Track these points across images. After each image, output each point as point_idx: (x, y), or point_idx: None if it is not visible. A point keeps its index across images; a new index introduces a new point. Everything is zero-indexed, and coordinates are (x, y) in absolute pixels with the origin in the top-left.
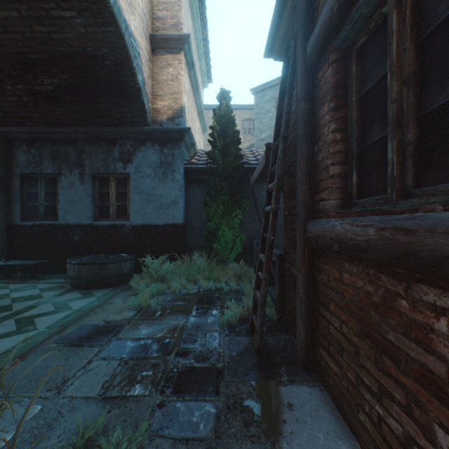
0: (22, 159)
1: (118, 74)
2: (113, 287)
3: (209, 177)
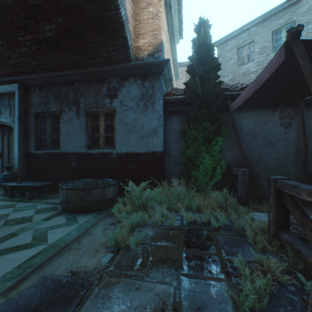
0: (36, 101)
1: (103, 9)
2: (97, 213)
3: (187, 106)
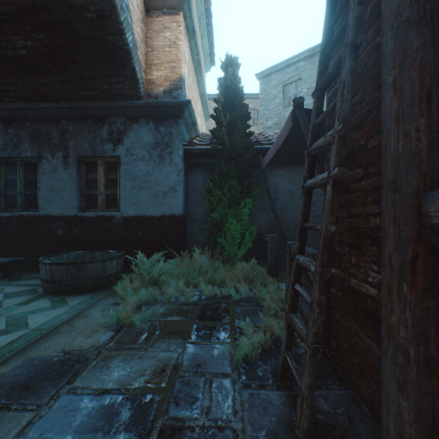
0: None
1: (103, 32)
2: (94, 293)
3: (213, 160)
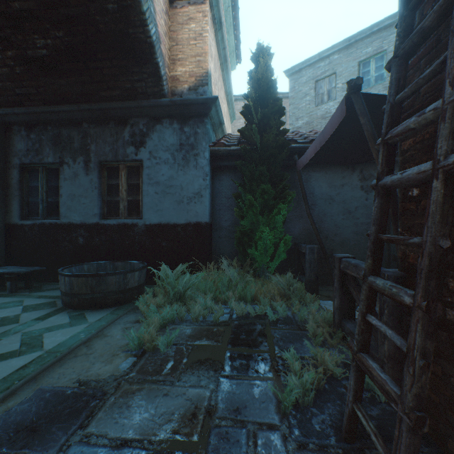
0: (21, 147)
1: (124, 24)
2: (115, 308)
3: (242, 162)
